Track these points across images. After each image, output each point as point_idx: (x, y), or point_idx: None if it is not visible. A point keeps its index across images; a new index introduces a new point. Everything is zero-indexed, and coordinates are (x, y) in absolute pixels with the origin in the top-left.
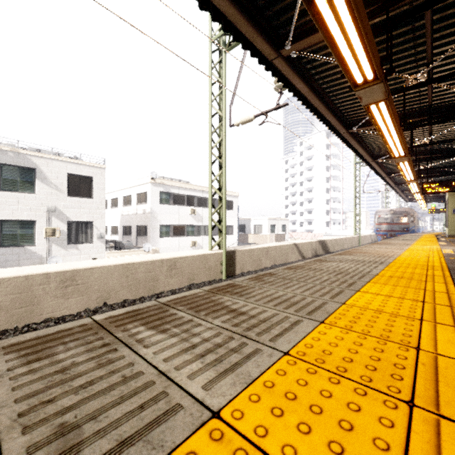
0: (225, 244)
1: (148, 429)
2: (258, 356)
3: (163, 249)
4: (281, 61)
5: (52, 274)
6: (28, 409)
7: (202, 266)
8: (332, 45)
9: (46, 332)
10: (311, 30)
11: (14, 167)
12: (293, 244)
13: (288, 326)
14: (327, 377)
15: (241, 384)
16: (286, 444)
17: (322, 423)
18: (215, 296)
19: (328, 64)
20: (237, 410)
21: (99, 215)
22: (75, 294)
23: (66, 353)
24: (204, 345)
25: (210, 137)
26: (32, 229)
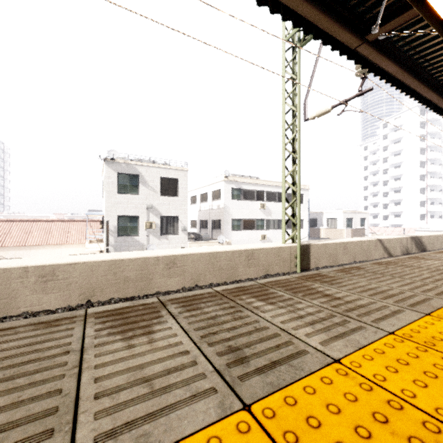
0: (299, 238)
1: (288, 359)
2: (363, 331)
3: (234, 241)
4: (367, 46)
5: (161, 257)
6: (204, 335)
7: (276, 259)
8: (435, 23)
9: (187, 294)
10: (405, 6)
11: (125, 175)
12: (377, 240)
13: (389, 313)
14: (439, 356)
15: (352, 347)
16: (405, 389)
17: (438, 384)
18: (305, 283)
19: (427, 35)
20: (354, 362)
21: (183, 210)
22: (175, 275)
23: (208, 309)
24: (310, 317)
25: (283, 134)
26: (136, 222)
